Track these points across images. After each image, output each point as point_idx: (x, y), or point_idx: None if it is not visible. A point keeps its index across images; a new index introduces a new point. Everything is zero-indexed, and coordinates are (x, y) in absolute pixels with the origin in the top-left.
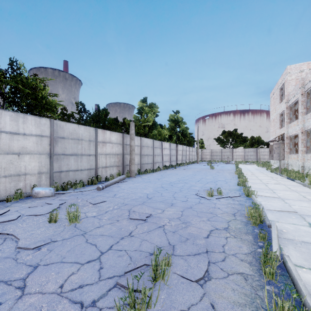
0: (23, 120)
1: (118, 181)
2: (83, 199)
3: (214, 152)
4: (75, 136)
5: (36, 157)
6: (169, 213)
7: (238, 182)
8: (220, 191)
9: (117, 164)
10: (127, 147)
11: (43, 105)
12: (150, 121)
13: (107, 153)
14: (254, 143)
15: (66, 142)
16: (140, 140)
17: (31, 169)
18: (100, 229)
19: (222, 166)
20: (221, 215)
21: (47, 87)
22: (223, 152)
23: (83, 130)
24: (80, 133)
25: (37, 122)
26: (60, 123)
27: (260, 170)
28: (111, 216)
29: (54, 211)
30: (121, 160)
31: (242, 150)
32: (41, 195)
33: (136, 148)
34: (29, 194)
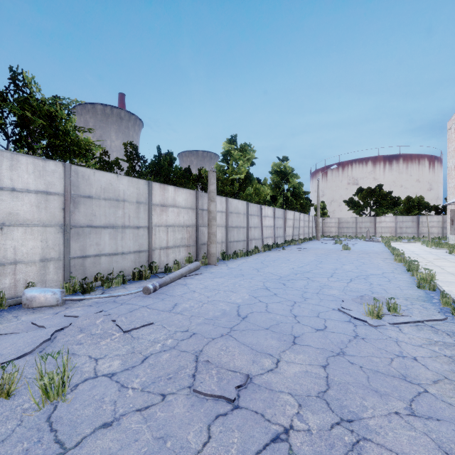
0: (10, 164)
1: (187, 274)
2: (107, 317)
3: (343, 222)
4: (111, 194)
5: (37, 232)
6: (294, 373)
7: (418, 281)
8: (394, 305)
9: (187, 243)
10: (204, 214)
11: (67, 145)
12: (242, 173)
13: (169, 224)
14: (413, 208)
15: (95, 204)
16: (226, 202)
17: (27, 253)
18: (109, 435)
19: (362, 246)
20: (439, 392)
21: (74, 115)
22: (359, 222)
23: (127, 184)
24: (121, 190)
25: (38, 168)
26: (83, 171)
27: (436, 254)
28: (150, 378)
29: (36, 351)
30: (193, 235)
31: (392, 219)
32: (37, 304)
33: (219, 216)
34: (20, 300)
